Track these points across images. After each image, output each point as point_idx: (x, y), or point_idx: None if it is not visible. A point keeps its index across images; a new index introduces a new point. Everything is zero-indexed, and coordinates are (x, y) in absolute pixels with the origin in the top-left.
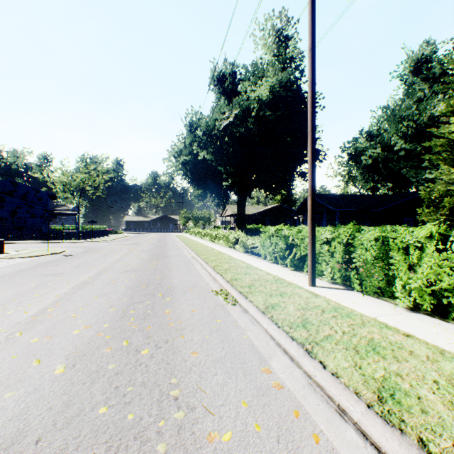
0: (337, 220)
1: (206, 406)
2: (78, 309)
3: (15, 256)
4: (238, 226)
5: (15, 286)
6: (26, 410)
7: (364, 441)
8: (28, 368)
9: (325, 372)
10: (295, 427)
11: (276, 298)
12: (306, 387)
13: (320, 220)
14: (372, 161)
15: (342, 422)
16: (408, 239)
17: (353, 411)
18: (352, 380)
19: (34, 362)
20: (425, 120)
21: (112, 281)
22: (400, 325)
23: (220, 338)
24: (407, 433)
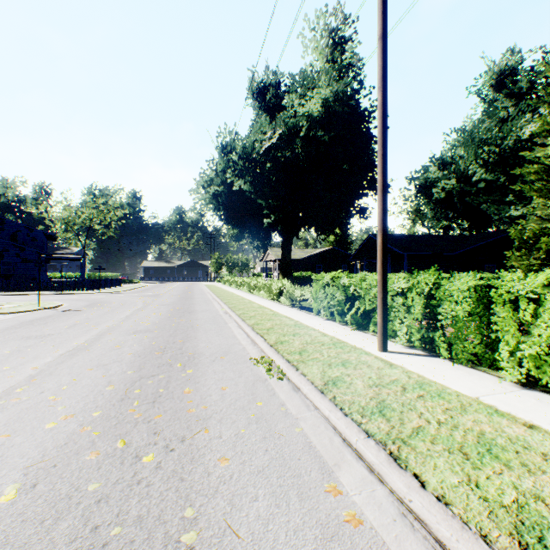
0: (404, 266)
1: None
2: (61, 388)
3: None
4: (283, 274)
5: None
6: None
7: None
8: None
9: (425, 494)
10: None
11: (337, 369)
12: (398, 521)
13: None
14: (446, 194)
15: None
16: (518, 288)
17: None
18: (470, 510)
19: None
20: (511, 144)
21: (116, 346)
22: (515, 409)
23: (262, 432)
24: None
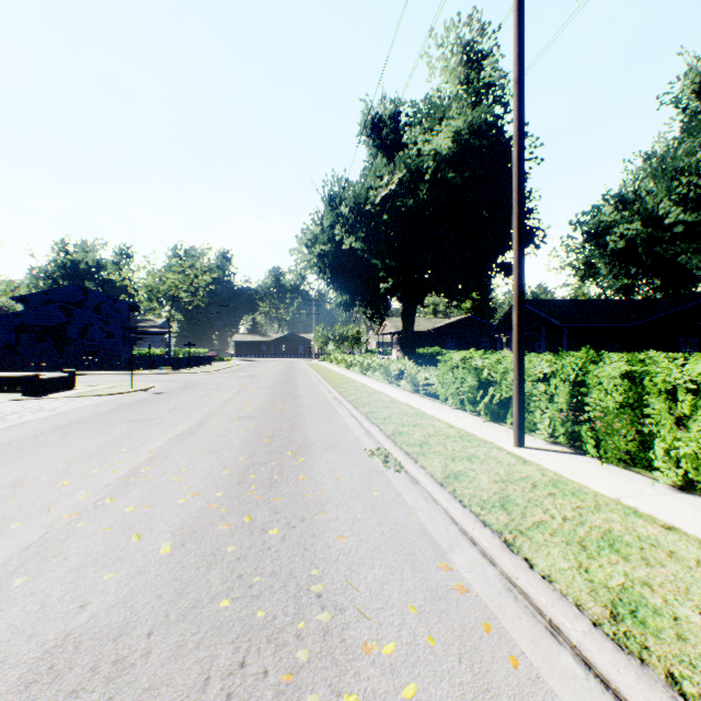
0: (564, 341)
1: (359, 608)
2: (180, 470)
3: (91, 393)
4: (403, 350)
5: (96, 436)
6: (131, 596)
7: (585, 671)
8: (126, 544)
9: (531, 573)
10: (484, 644)
11: (461, 463)
12: (503, 593)
13: (537, 340)
14: (626, 243)
15: (555, 644)
16: (674, 377)
17: (571, 629)
18: (572, 587)
19: (133, 538)
20: None
21: (222, 432)
22: (658, 511)
23: (378, 518)
24: (650, 665)
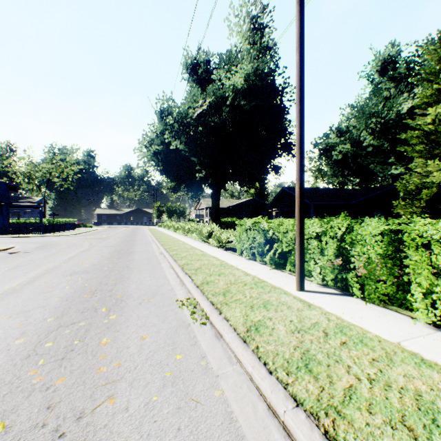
0: (311, 213)
1: None
2: None
3: None
4: (213, 219)
5: None
6: None
7: None
8: None
9: None
10: None
11: (259, 311)
12: None
13: (293, 213)
14: (342, 156)
15: None
16: (431, 233)
17: None
18: None
19: None
20: (393, 116)
21: (47, 289)
22: (440, 357)
23: (177, 399)
24: None
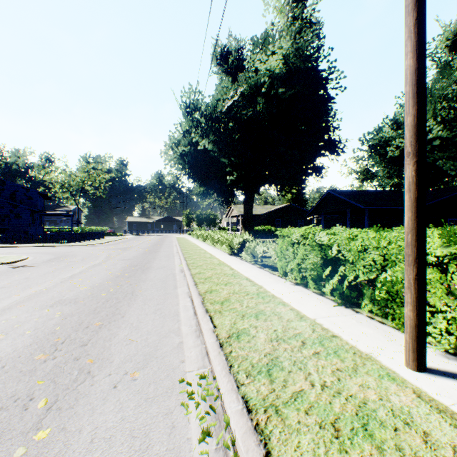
0: (366, 220)
1: None
2: None
3: None
4: (245, 228)
5: None
6: None
7: None
8: None
9: None
10: None
11: (361, 456)
12: None
13: (339, 220)
14: (400, 152)
15: None
16: None
17: None
18: None
19: None
20: None
21: None
22: None
23: None
24: None
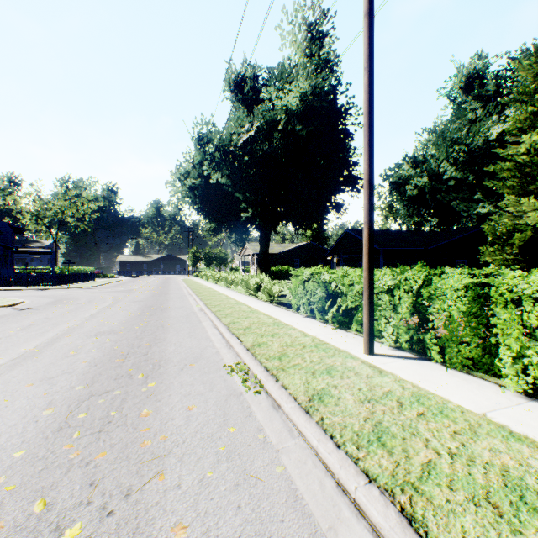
0: (381, 260)
1: None
2: None
3: None
4: (261, 268)
5: None
6: None
7: None
8: None
9: None
10: None
11: (322, 378)
12: None
13: (359, 260)
14: (418, 191)
15: None
16: (523, 288)
17: None
18: None
19: None
20: (480, 143)
21: (70, 353)
22: (531, 430)
23: (234, 475)
24: None
